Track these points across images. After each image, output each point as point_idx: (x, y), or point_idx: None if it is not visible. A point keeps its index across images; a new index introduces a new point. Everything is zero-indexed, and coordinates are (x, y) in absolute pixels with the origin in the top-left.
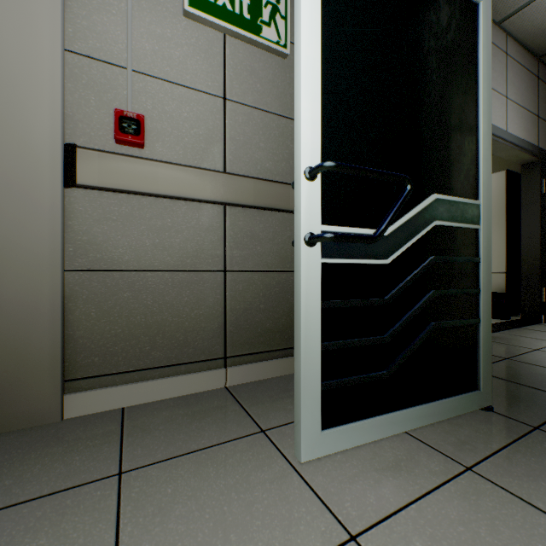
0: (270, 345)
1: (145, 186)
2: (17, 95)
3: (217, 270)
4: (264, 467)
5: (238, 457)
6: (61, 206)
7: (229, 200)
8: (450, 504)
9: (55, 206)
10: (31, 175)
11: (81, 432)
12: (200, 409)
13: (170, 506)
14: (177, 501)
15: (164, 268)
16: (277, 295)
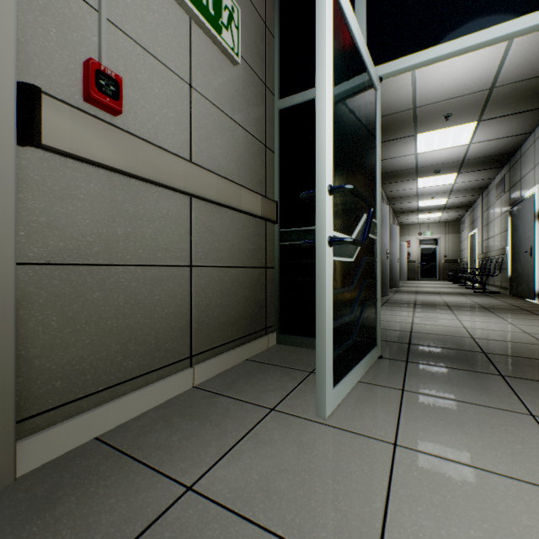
0: (225, 339)
1: (124, 163)
2: None
3: (184, 265)
4: (304, 431)
5: (278, 433)
6: (14, 171)
7: (199, 193)
8: (413, 409)
9: (6, 168)
10: None
11: (74, 479)
12: (196, 411)
13: (272, 485)
14: (273, 479)
15: (136, 262)
16: (229, 290)
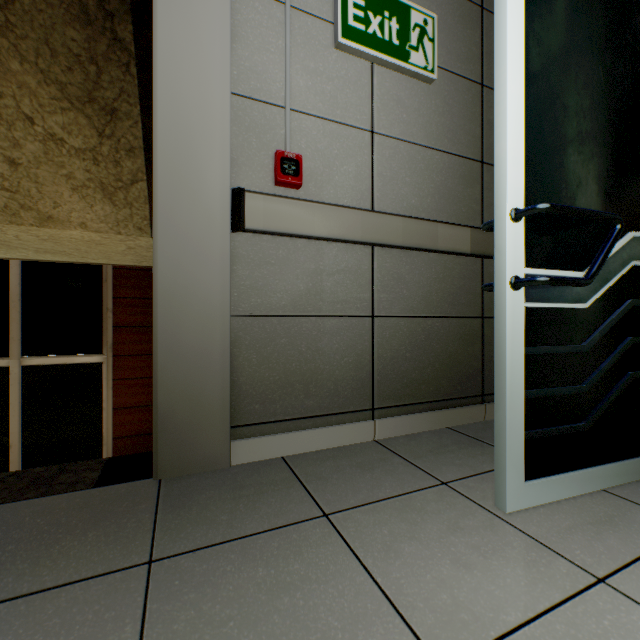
0: (416, 398)
1: (303, 228)
2: (194, 142)
3: (365, 315)
4: (468, 515)
5: (434, 506)
6: (230, 251)
7: (379, 240)
8: None
9: (225, 251)
10: (205, 221)
11: (258, 478)
12: (363, 461)
13: (396, 544)
14: (400, 540)
15: (316, 313)
16: (422, 343)
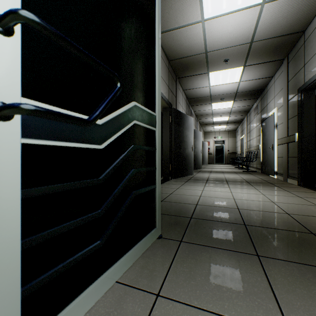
0: None
1: None
2: None
3: None
4: None
5: None
6: None
7: None
8: None
9: None
10: None
11: None
12: None
13: None
14: None
15: None
16: None
